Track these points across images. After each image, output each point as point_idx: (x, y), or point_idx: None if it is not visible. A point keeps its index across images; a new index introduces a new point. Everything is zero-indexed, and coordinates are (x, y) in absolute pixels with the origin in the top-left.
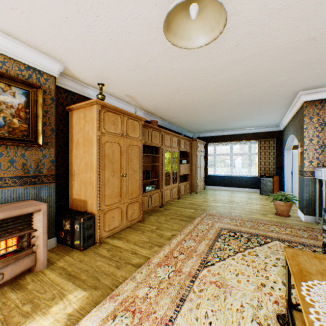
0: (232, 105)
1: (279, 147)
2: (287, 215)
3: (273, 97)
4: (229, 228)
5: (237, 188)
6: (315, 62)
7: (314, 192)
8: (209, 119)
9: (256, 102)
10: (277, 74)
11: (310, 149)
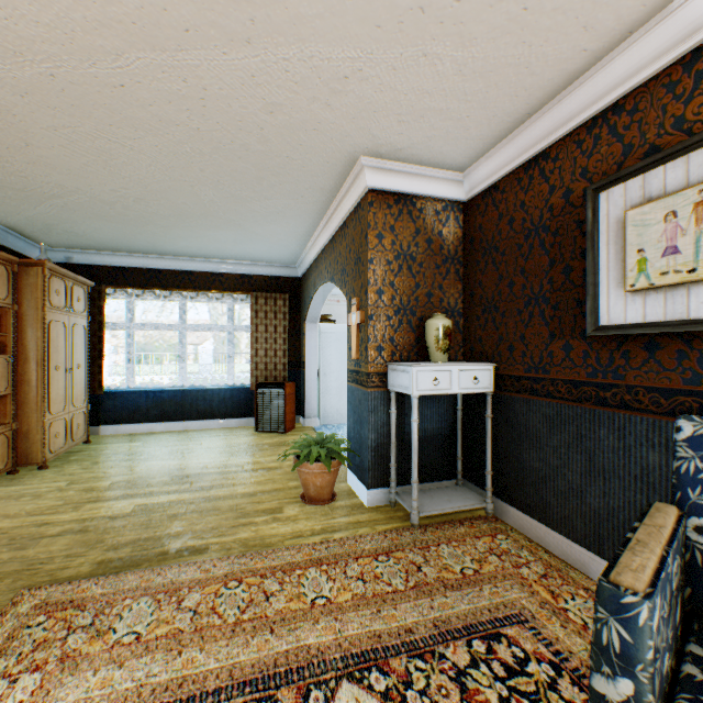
0: (175, 138)
1: (297, 317)
2: (331, 495)
3: (302, 148)
4: (140, 699)
5: (200, 421)
6: (442, 13)
7: (386, 425)
8: (94, 188)
9: (256, 156)
10: (338, 8)
11: (380, 316)
